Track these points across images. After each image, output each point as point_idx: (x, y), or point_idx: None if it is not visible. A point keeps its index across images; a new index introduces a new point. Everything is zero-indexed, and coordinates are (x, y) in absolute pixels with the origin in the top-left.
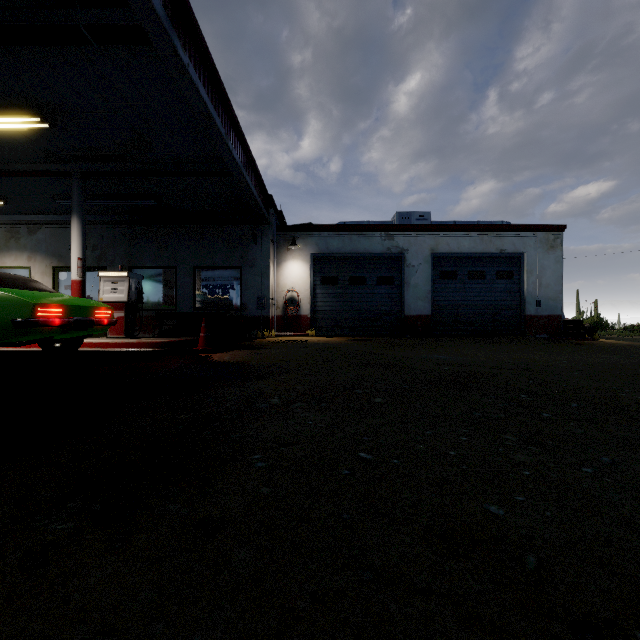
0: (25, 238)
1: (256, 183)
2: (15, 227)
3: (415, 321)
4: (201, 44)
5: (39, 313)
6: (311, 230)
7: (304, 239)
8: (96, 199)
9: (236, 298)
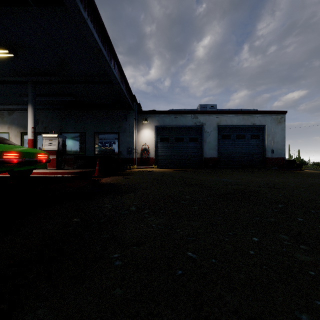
0: (6, 117)
1: (126, 88)
2: (1, 111)
3: (209, 160)
4: (94, 8)
5: (4, 156)
6: (155, 113)
7: (151, 118)
8: (42, 96)
9: (116, 148)
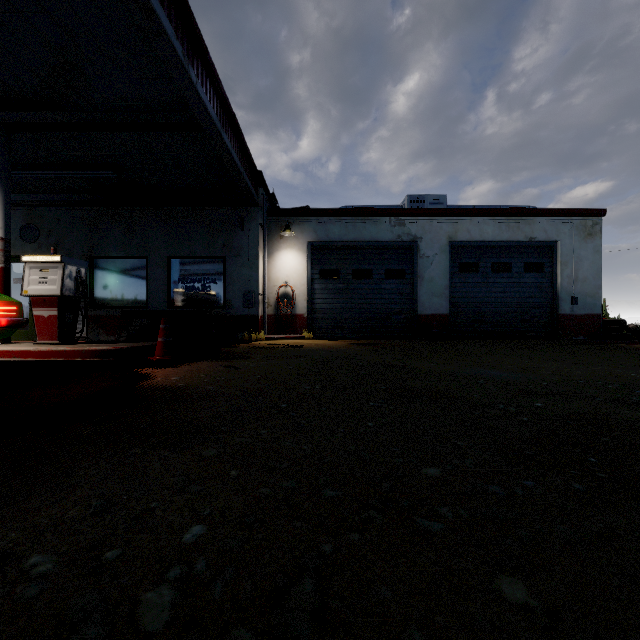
0: None
1: (238, 148)
2: None
3: (430, 321)
4: None
5: None
6: (308, 214)
7: (300, 225)
8: (40, 170)
9: (219, 294)
